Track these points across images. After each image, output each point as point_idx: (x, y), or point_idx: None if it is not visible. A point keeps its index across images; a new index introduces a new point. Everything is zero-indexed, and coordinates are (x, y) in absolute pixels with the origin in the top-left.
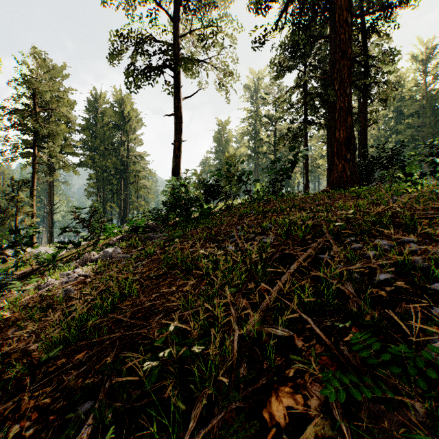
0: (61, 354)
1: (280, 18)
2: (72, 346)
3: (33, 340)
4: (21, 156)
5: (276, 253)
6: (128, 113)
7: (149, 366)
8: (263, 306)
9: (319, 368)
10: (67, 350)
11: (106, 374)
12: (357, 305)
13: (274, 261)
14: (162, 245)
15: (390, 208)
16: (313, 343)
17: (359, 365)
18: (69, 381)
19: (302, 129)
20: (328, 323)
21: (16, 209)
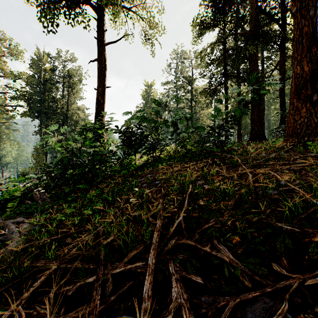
0: None
1: None
2: None
3: None
4: None
5: None
6: (68, 71)
7: None
8: None
9: None
10: None
11: None
12: None
13: None
14: None
15: None
16: None
17: None
18: None
19: (222, 83)
20: None
21: None
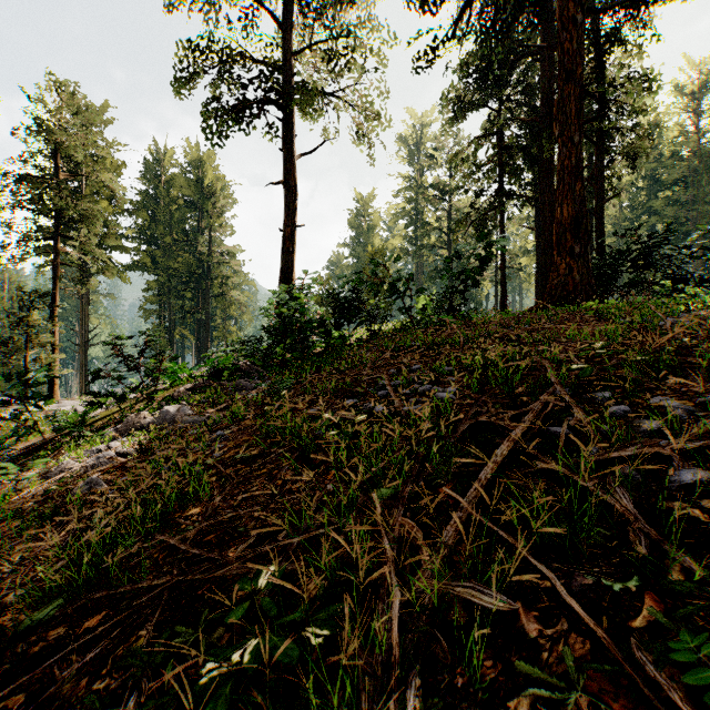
0: (59, 616)
1: (460, 20)
2: (81, 599)
3: (6, 589)
4: (36, 252)
5: (463, 421)
6: (210, 182)
7: (212, 673)
8: (449, 536)
9: (589, 702)
10: (72, 608)
11: (132, 676)
12: (647, 540)
13: (461, 436)
14: (260, 401)
15: (670, 338)
16: (562, 628)
17: (688, 706)
18: (64, 679)
19: (495, 206)
20: (589, 579)
21: (26, 339)
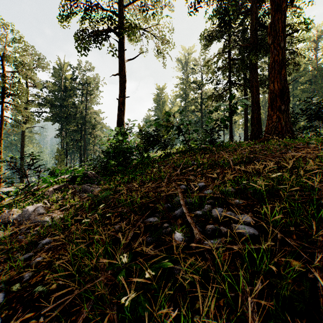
0: None
1: None
2: None
3: None
4: None
5: None
6: (86, 78)
7: None
8: None
9: None
10: None
11: None
12: None
13: None
14: (87, 207)
15: None
16: None
17: None
18: None
19: (226, 89)
20: None
21: None
